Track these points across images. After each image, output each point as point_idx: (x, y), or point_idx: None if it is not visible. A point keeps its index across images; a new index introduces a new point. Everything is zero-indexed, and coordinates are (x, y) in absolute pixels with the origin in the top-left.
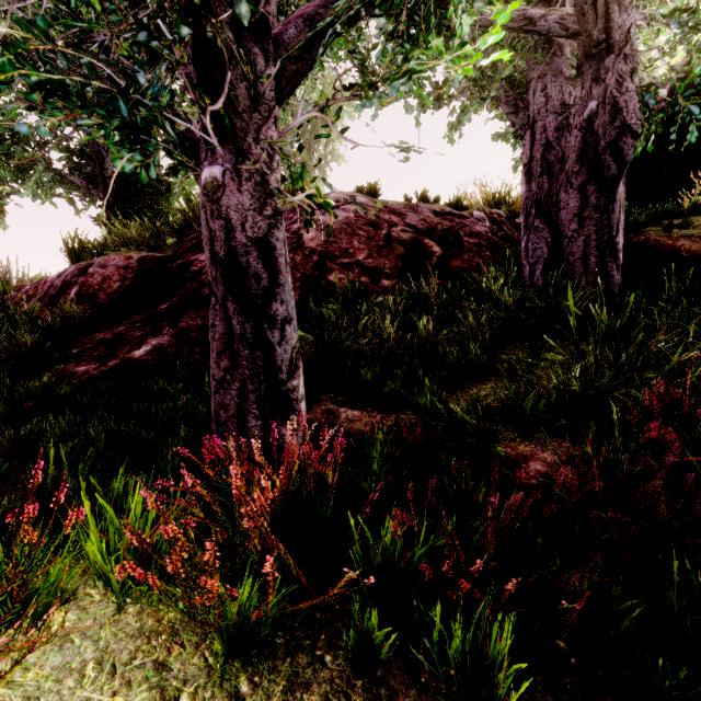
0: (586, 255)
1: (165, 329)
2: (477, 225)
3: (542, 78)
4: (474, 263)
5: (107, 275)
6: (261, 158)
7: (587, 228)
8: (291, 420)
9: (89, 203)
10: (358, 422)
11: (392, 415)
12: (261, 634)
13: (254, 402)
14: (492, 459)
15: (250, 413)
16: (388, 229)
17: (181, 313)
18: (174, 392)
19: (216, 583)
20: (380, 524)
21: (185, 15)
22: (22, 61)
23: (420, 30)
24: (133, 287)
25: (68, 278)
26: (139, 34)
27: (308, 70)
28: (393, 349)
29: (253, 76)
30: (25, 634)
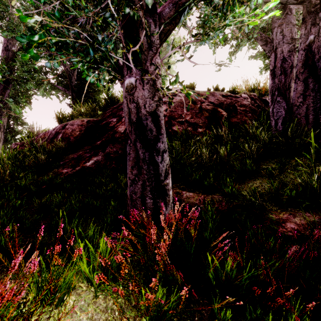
0: (307, 114)
1: (100, 153)
2: (244, 101)
3: (280, 26)
4: (243, 119)
5: (74, 129)
6: (155, 72)
7: (308, 100)
8: (166, 199)
9: (65, 97)
10: (192, 198)
11: (209, 195)
12: (167, 316)
13: (149, 191)
14: (265, 220)
15: (147, 196)
16: (200, 104)
17: (106, 146)
18: (104, 182)
19: (153, 296)
20: (213, 254)
21: (128, 2)
22: (48, 33)
23: (228, 4)
24: (84, 134)
25: (57, 130)
26: (106, 13)
27: (173, 29)
28: (207, 163)
29: (149, 33)
30: (55, 308)
